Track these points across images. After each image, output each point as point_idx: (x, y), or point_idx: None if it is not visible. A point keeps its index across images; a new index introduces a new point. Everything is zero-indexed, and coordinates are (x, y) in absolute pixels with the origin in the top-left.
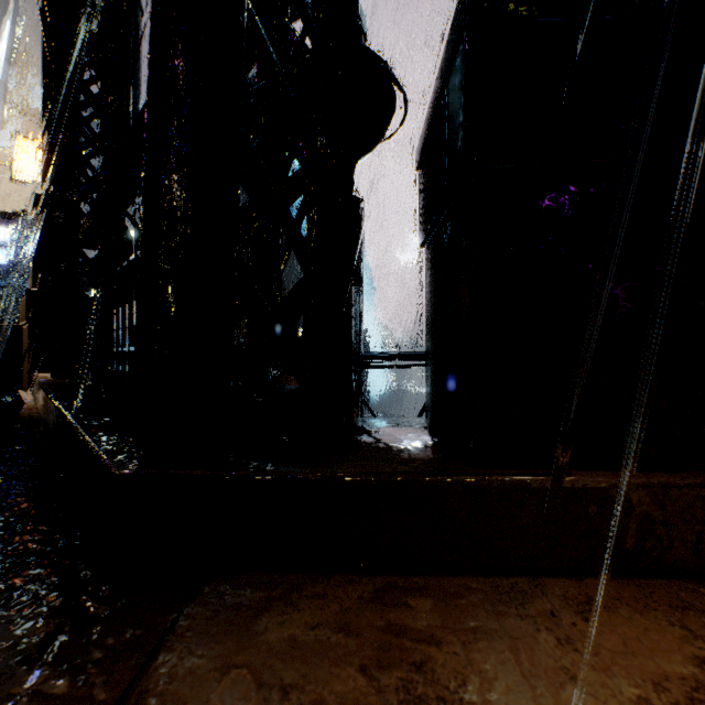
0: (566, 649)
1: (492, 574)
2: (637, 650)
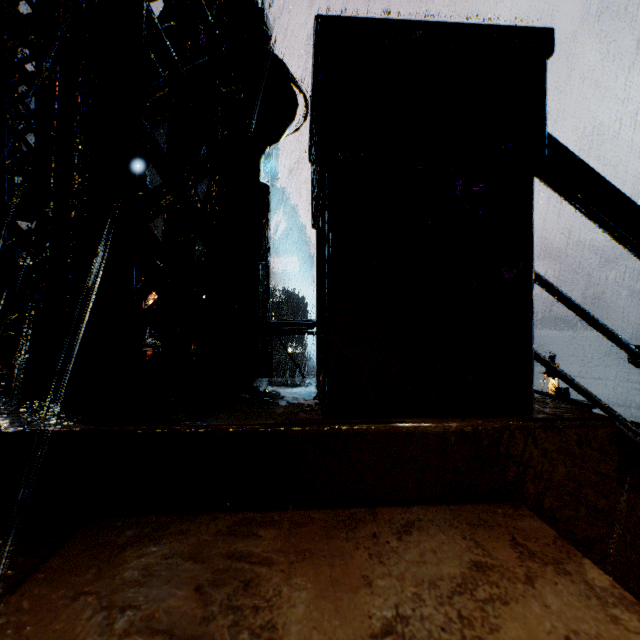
0: (373, 562)
1: (339, 507)
2: (428, 559)
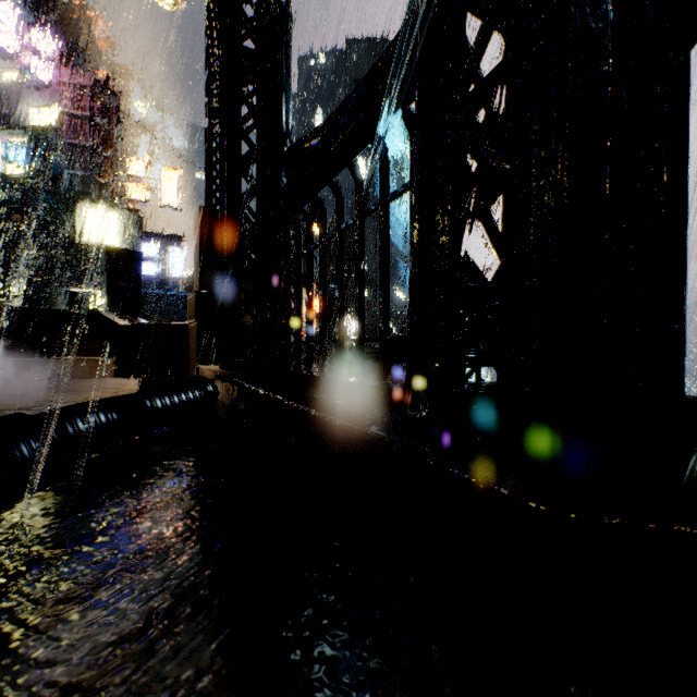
0: None
1: None
2: None
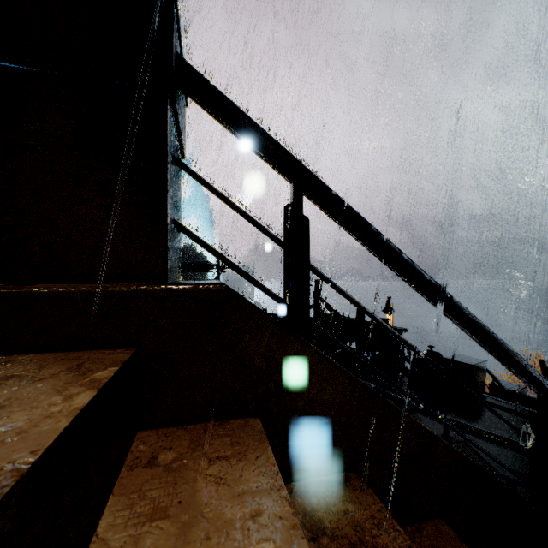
0: None
1: None
2: None
